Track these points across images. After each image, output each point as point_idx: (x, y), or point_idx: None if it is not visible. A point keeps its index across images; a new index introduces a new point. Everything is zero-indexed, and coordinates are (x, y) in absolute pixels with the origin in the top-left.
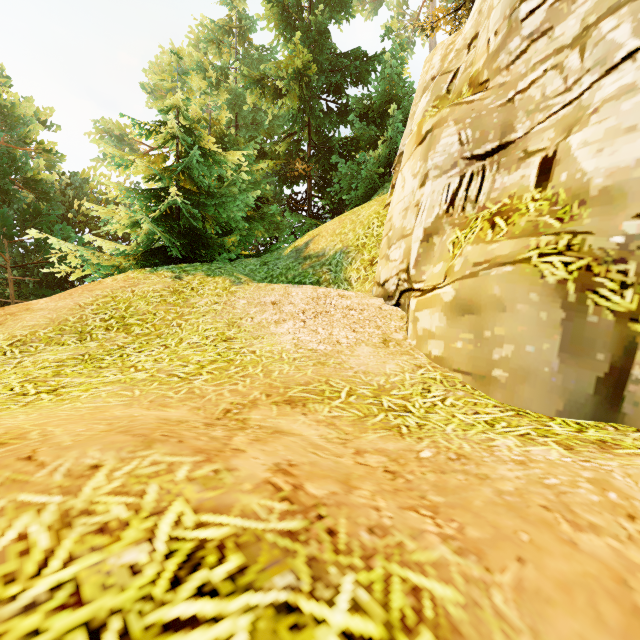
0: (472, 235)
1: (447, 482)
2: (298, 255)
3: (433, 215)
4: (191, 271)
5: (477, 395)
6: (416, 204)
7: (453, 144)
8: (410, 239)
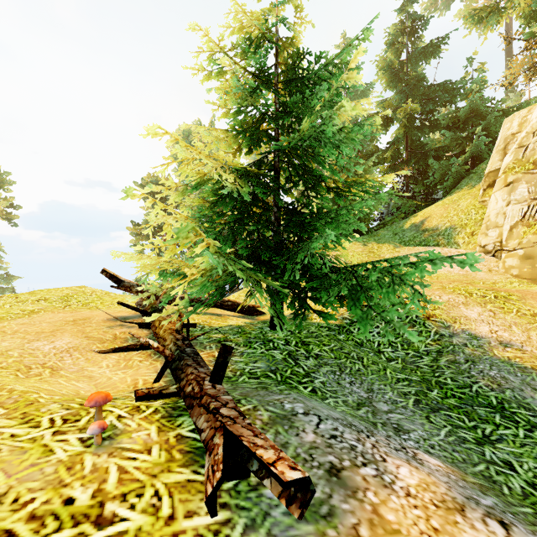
0: (531, 231)
1: (519, 291)
2: (417, 229)
3: (513, 220)
4: (367, 241)
5: (532, 285)
6: (504, 213)
7: (524, 192)
8: (501, 229)
